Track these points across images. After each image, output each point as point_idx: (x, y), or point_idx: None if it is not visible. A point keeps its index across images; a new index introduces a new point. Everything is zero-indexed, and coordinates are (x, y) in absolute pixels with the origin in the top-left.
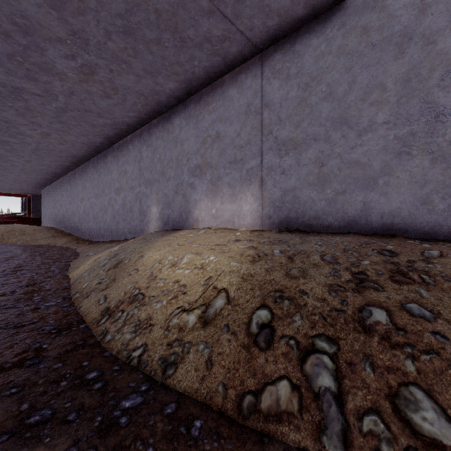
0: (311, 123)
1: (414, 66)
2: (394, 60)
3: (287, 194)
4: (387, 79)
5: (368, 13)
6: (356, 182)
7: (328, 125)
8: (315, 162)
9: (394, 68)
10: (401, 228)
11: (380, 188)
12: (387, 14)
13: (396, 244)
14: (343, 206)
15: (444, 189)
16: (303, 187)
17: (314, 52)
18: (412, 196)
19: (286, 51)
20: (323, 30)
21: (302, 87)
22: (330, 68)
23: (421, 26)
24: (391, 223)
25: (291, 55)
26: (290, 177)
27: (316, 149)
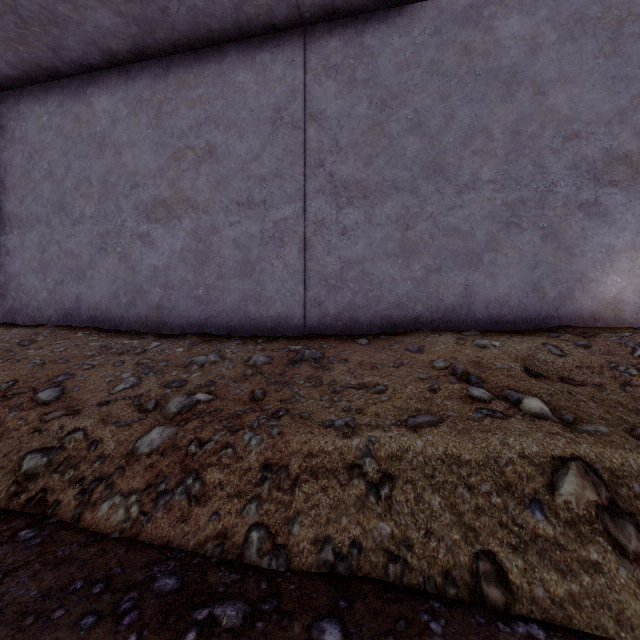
0: (35, 201)
1: (110, 170)
2: (98, 159)
3: (12, 281)
4: (93, 175)
5: (80, 103)
6: (71, 273)
7: (49, 208)
8: (38, 246)
9: (98, 167)
10: (102, 321)
11: (88, 281)
12: (93, 112)
13: (52, 335)
14: (61, 298)
15: (126, 286)
16: (27, 273)
17: (38, 121)
18: (108, 291)
19: (11, 106)
20: (45, 101)
21: (27, 156)
22: (51, 145)
23: (114, 135)
24: (95, 316)
25: (16, 114)
26: (15, 260)
27: (39, 232)
